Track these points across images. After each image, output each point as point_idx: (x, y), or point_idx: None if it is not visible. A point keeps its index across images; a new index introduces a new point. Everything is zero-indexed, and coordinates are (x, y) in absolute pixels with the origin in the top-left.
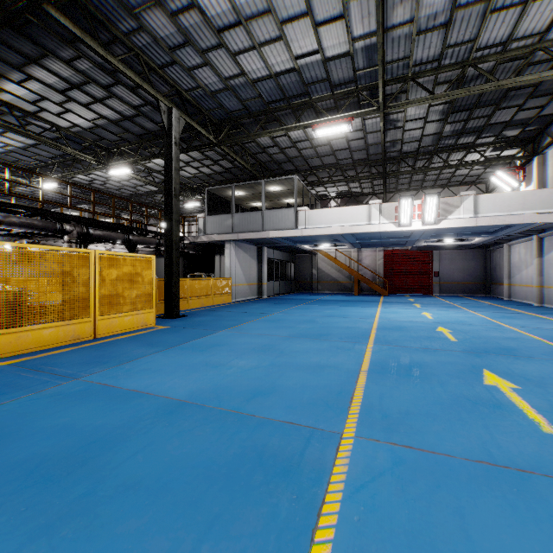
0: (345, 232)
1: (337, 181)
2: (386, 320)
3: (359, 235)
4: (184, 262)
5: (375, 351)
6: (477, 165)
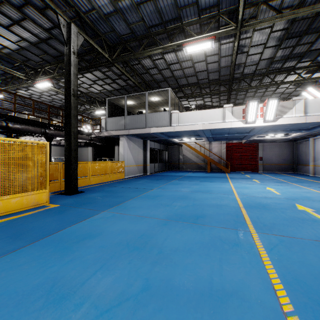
0: (205, 128)
1: (197, 95)
2: (245, 196)
3: (214, 131)
4: (95, 150)
5: (267, 247)
6: (296, 82)
